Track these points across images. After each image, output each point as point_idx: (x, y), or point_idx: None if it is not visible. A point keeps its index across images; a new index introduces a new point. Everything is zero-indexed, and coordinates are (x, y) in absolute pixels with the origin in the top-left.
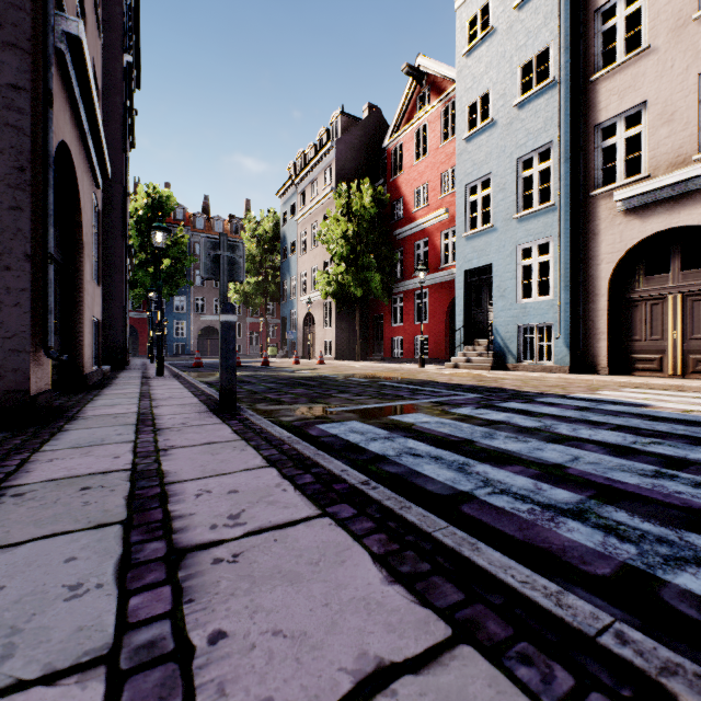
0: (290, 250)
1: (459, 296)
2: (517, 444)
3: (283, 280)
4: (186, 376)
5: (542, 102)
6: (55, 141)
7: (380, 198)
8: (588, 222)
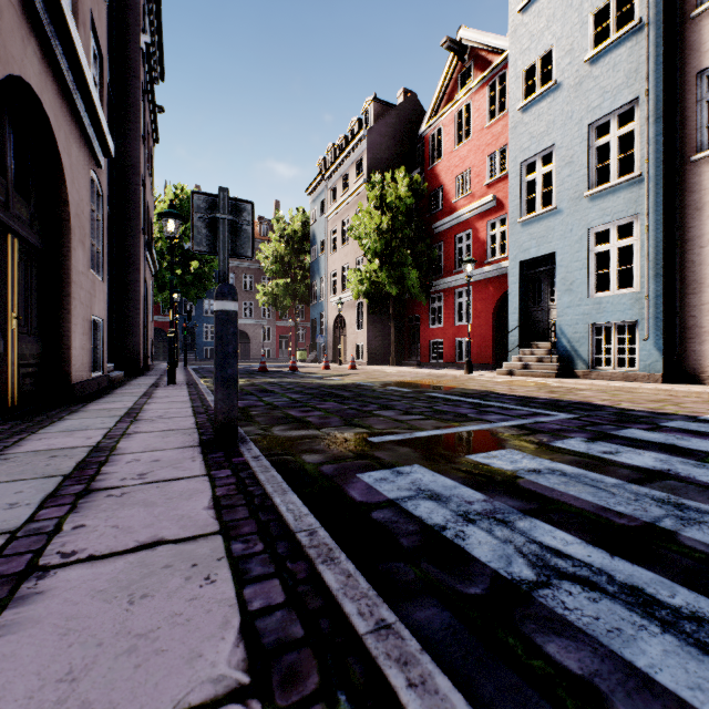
0: (320, 249)
1: (513, 291)
2: None
3: (312, 281)
4: (201, 384)
5: (623, 52)
6: None
7: (417, 188)
8: (688, 195)
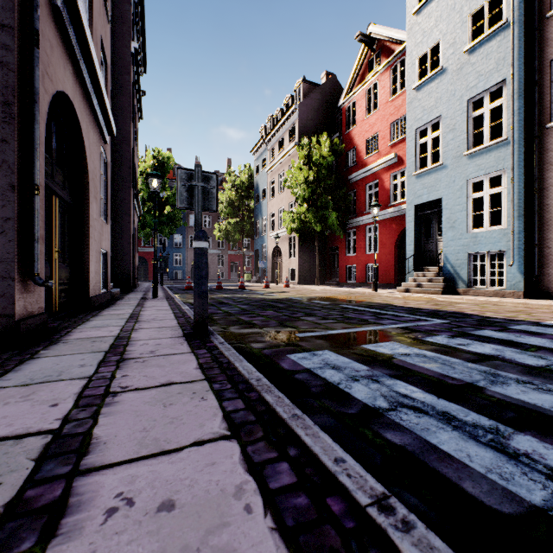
0: (262, 196)
1: (409, 228)
2: (542, 394)
3: (256, 220)
4: (176, 298)
5: (494, 44)
6: (52, 89)
7: (336, 149)
8: (544, 153)
